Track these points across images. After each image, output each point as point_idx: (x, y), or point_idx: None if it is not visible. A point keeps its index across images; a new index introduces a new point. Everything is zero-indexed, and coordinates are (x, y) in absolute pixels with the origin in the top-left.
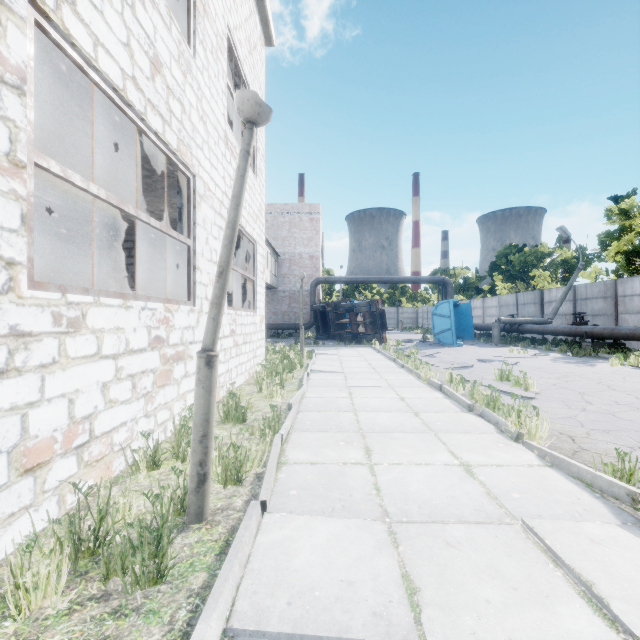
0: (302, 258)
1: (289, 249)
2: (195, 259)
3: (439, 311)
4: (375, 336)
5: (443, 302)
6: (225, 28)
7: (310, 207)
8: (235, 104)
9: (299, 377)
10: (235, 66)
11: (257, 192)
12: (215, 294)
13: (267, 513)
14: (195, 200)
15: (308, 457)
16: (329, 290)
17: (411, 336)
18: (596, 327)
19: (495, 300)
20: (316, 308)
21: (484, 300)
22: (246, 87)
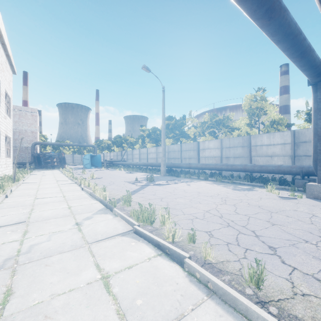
0: (27, 132)
1: (19, 127)
2: (0, 148)
3: (85, 157)
4: (61, 166)
5: (87, 154)
6: (4, 90)
7: (31, 109)
8: (20, 137)
9: (27, 175)
10: (5, 93)
11: (11, 122)
12: (17, 157)
13: (24, 181)
14: (0, 136)
15: (30, 180)
16: (44, 145)
17: (82, 166)
18: (124, 162)
19: (113, 153)
20: (35, 155)
21: (110, 153)
22: (8, 96)
